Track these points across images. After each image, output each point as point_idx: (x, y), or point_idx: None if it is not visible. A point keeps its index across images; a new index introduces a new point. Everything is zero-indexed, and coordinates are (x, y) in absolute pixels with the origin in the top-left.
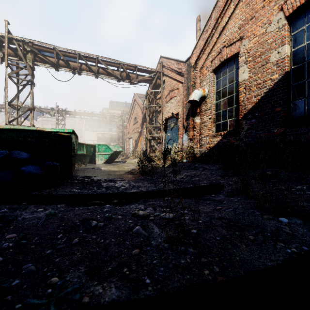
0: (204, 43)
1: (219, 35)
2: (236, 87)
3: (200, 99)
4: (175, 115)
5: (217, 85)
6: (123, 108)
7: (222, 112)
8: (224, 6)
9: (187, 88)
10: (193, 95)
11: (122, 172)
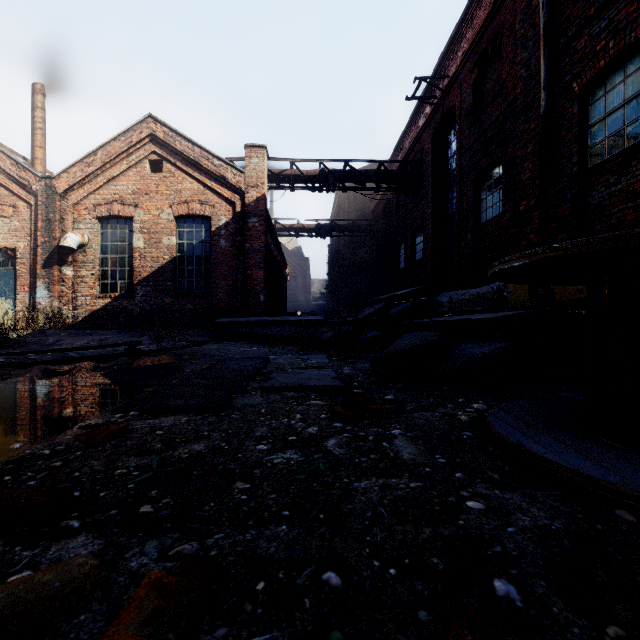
0: (83, 177)
1: (108, 181)
2: (130, 250)
3: (77, 246)
4: (9, 251)
5: (103, 237)
6: None
7: (110, 271)
8: (116, 157)
9: (46, 219)
10: (69, 240)
11: None
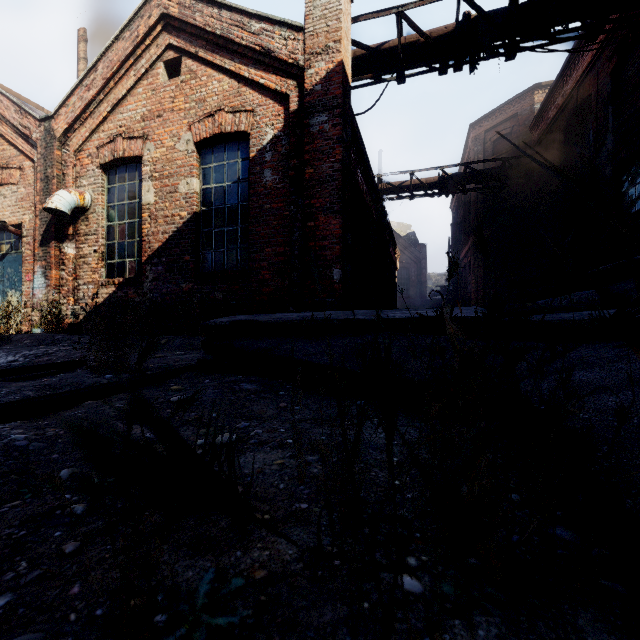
0: (83, 107)
1: (112, 109)
2: (140, 210)
3: (76, 211)
4: (11, 227)
5: (110, 195)
6: None
7: (117, 245)
8: (120, 66)
9: (44, 178)
10: (55, 200)
11: None
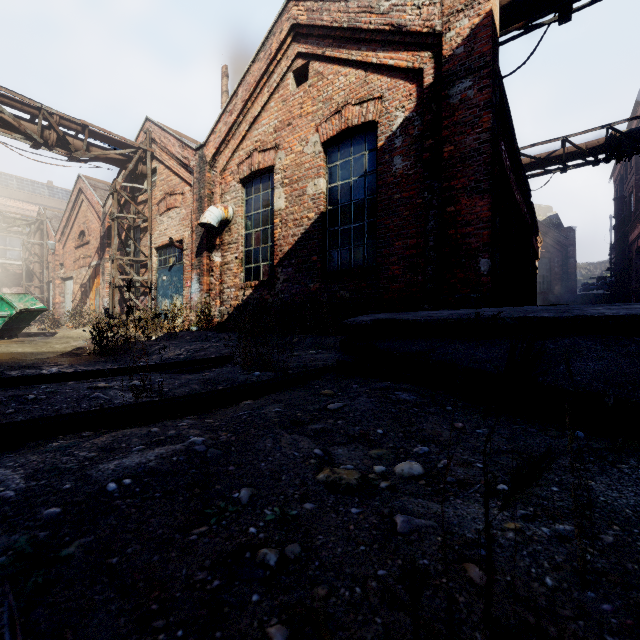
0: (226, 131)
1: (250, 127)
2: (272, 216)
3: (221, 223)
4: (176, 243)
5: (248, 206)
6: (43, 198)
7: (253, 251)
8: (256, 86)
9: (199, 198)
10: (207, 215)
11: (49, 354)
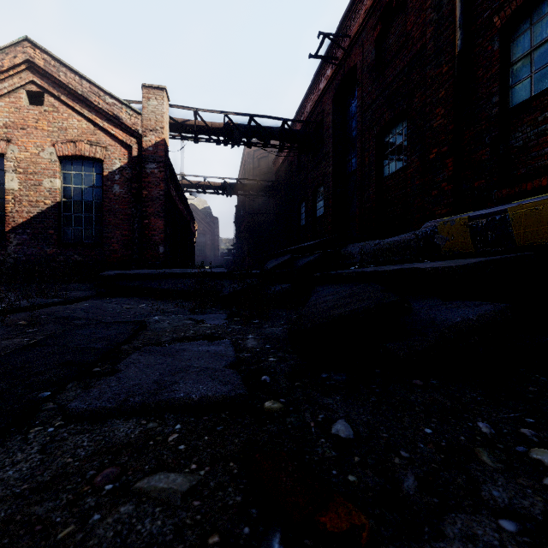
0: None
1: None
2: (1, 191)
3: None
4: None
5: None
6: None
7: None
8: None
9: None
10: None
11: None
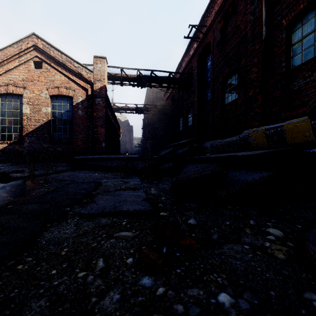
0: None
1: (5, 72)
2: (20, 114)
3: None
4: None
5: (3, 106)
6: None
7: (7, 127)
8: (11, 57)
9: None
10: None
11: None
